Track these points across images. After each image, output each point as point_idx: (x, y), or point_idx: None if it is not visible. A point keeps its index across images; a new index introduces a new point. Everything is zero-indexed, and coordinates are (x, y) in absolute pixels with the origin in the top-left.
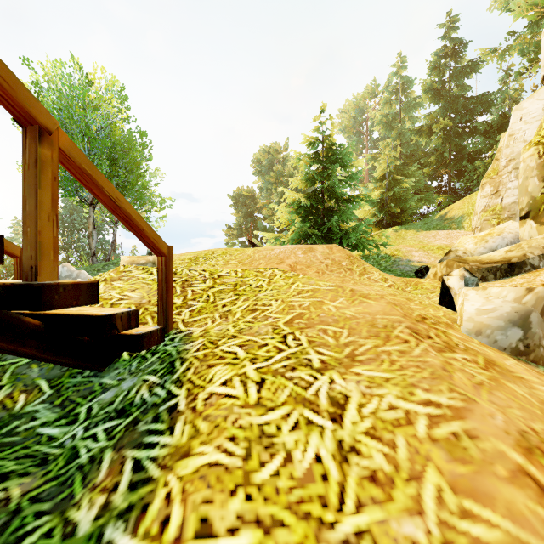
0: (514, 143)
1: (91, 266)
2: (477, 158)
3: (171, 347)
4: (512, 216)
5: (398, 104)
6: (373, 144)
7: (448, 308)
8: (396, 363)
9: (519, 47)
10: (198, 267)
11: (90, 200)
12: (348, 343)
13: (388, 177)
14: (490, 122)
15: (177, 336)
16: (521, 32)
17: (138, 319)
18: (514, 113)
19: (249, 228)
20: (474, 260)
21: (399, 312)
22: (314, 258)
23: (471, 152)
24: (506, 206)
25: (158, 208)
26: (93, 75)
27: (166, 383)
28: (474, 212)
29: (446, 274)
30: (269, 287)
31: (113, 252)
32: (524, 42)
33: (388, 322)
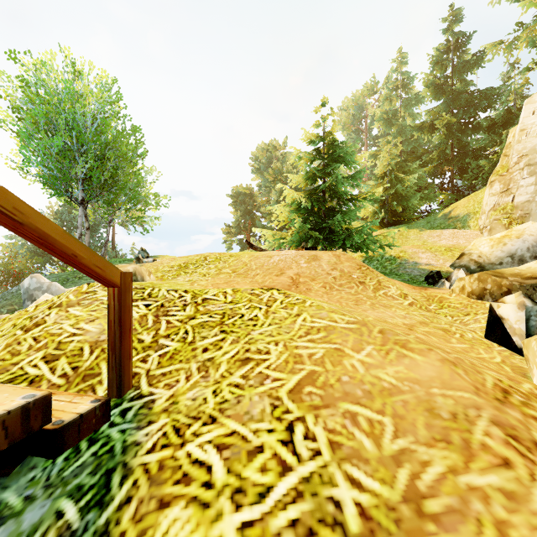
0: (526, 138)
1: (74, 271)
2: (481, 155)
3: (117, 431)
4: (525, 215)
5: (398, 101)
6: (372, 141)
7: (500, 344)
8: (509, 532)
9: (528, 38)
10: (187, 276)
11: (80, 199)
12: (398, 456)
13: (389, 174)
14: (494, 118)
15: (132, 405)
16: (529, 24)
17: (47, 410)
18: (526, 106)
19: (247, 226)
20: (512, 273)
21: (466, 381)
22: (319, 269)
23: (475, 149)
24: (518, 205)
25: (154, 207)
26: (82, 67)
27: (84, 536)
28: (482, 211)
29: (496, 300)
30: (267, 320)
31: (106, 252)
32: (532, 33)
33: (457, 406)
